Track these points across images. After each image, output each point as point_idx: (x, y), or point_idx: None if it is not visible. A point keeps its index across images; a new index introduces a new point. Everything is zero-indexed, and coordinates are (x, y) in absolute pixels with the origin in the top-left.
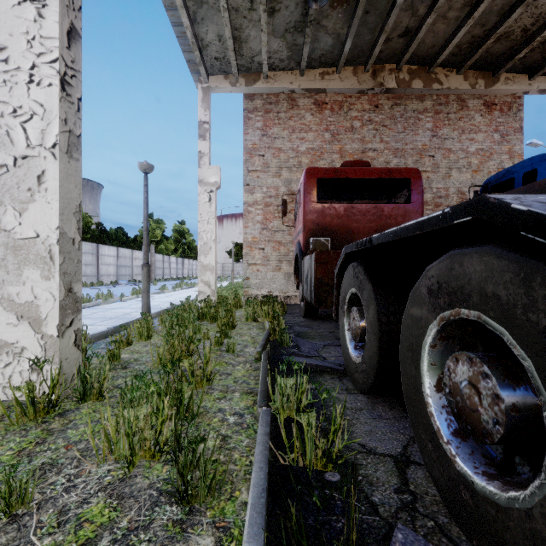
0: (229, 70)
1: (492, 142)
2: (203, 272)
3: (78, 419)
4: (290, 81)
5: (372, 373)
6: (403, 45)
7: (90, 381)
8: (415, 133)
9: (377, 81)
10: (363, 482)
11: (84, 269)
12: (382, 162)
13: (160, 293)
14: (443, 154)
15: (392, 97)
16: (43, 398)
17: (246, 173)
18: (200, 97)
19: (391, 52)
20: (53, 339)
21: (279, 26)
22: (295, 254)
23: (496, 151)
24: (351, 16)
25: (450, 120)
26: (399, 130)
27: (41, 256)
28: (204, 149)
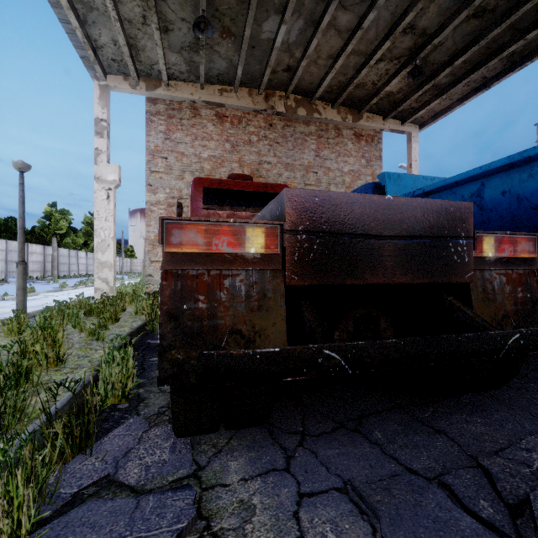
0: (129, 72)
1: (360, 166)
2: (100, 269)
3: None
4: (191, 92)
5: None
6: (288, 78)
7: None
8: (302, 152)
9: (269, 104)
10: (142, 406)
11: None
12: (276, 174)
13: (58, 291)
14: (324, 172)
15: (283, 119)
16: None
17: (148, 173)
18: (97, 94)
19: (279, 82)
20: None
21: (174, 43)
22: None
23: (363, 173)
24: (240, 48)
25: (329, 144)
26: (290, 148)
27: None
28: (101, 147)
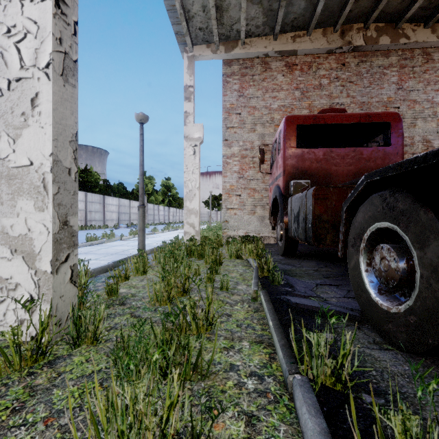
0: (211, 39)
1: None
2: (188, 215)
3: (67, 371)
4: (264, 45)
5: (436, 331)
6: (373, 3)
7: (84, 323)
8: (380, 87)
9: (345, 40)
10: None
11: (93, 215)
12: None
13: (152, 234)
14: (408, 105)
15: (358, 55)
16: (30, 344)
17: (224, 130)
18: (185, 65)
19: (359, 11)
20: (46, 276)
21: None
22: (273, 198)
23: None
24: None
25: (415, 73)
26: (365, 85)
27: (34, 185)
28: (189, 109)
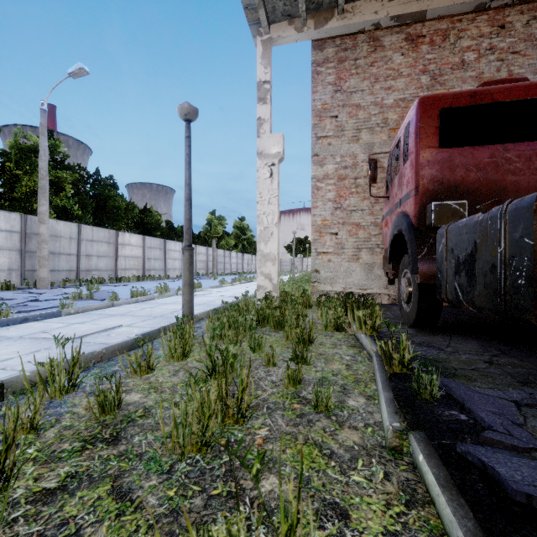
0: (295, 11)
1: None
2: (263, 263)
3: None
4: (374, 10)
5: None
6: None
7: None
8: None
9: None
10: None
11: (152, 263)
12: None
13: (219, 287)
14: None
15: (527, 9)
16: None
17: (314, 141)
18: (259, 53)
19: None
20: None
21: None
22: (393, 234)
23: None
24: None
25: None
26: None
27: None
28: (264, 115)
